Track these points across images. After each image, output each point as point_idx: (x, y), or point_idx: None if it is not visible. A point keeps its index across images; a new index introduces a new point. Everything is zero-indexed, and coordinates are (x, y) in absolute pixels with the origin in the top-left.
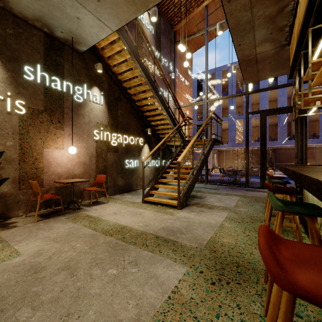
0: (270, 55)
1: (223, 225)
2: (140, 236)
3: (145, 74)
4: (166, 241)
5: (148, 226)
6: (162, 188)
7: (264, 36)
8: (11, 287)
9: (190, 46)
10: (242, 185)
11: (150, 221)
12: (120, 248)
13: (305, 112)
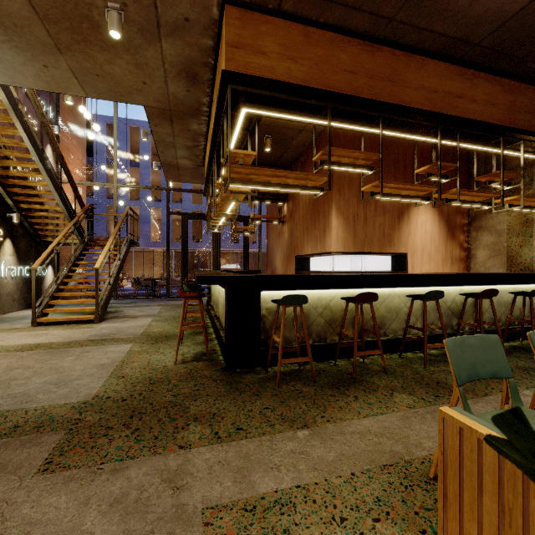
0: (190, 168)
1: (151, 324)
2: (71, 343)
3: (31, 141)
4: (103, 340)
5: (72, 338)
6: None
7: (185, 155)
8: None
9: None
10: (163, 296)
11: (70, 335)
12: (58, 351)
13: None
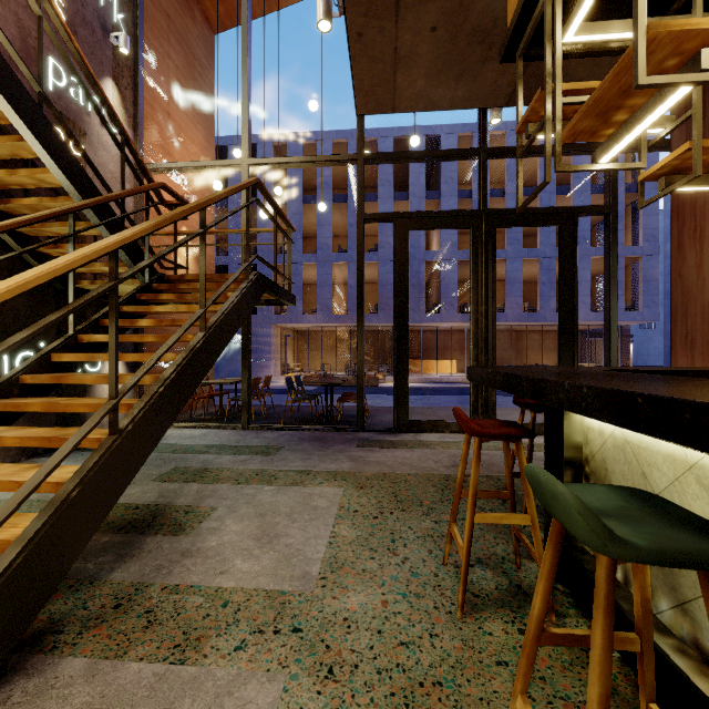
0: None
1: None
2: None
3: None
4: None
5: None
6: None
7: None
8: None
9: (206, 3)
10: (348, 427)
11: None
12: None
13: (491, 232)
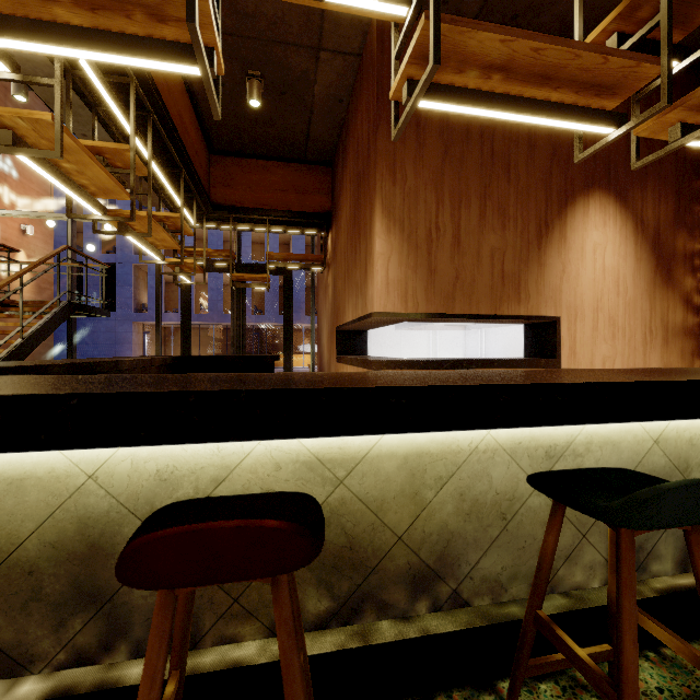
0: None
1: None
2: None
3: None
4: None
5: None
6: None
7: None
8: None
9: None
10: None
11: None
12: None
13: None
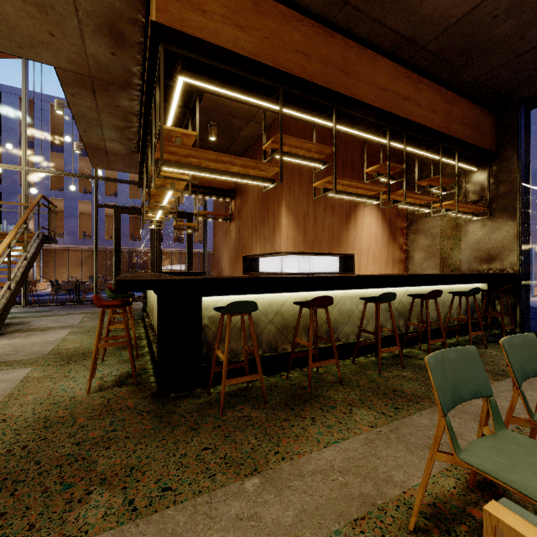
0: (122, 153)
1: (66, 338)
2: None
3: None
4: None
5: None
6: None
7: (114, 137)
8: None
9: None
10: (89, 302)
11: None
12: None
13: None
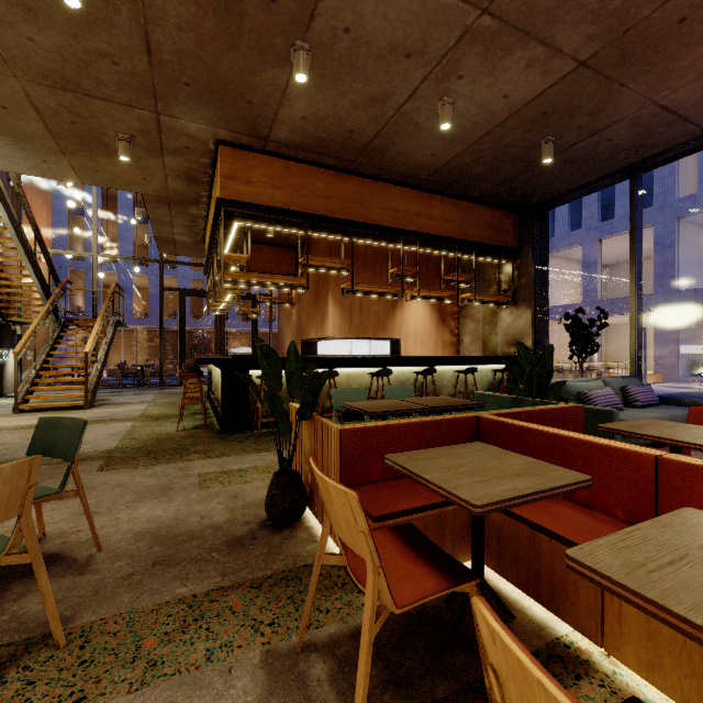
0: (189, 243)
1: (147, 409)
2: None
3: (9, 217)
4: (103, 420)
5: None
6: (12, 400)
7: (183, 232)
8: (1, 447)
9: None
10: (155, 385)
11: None
12: None
13: None
